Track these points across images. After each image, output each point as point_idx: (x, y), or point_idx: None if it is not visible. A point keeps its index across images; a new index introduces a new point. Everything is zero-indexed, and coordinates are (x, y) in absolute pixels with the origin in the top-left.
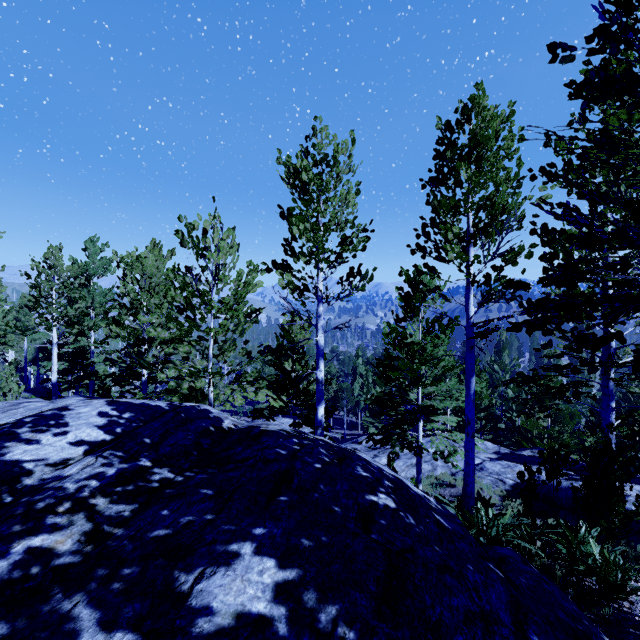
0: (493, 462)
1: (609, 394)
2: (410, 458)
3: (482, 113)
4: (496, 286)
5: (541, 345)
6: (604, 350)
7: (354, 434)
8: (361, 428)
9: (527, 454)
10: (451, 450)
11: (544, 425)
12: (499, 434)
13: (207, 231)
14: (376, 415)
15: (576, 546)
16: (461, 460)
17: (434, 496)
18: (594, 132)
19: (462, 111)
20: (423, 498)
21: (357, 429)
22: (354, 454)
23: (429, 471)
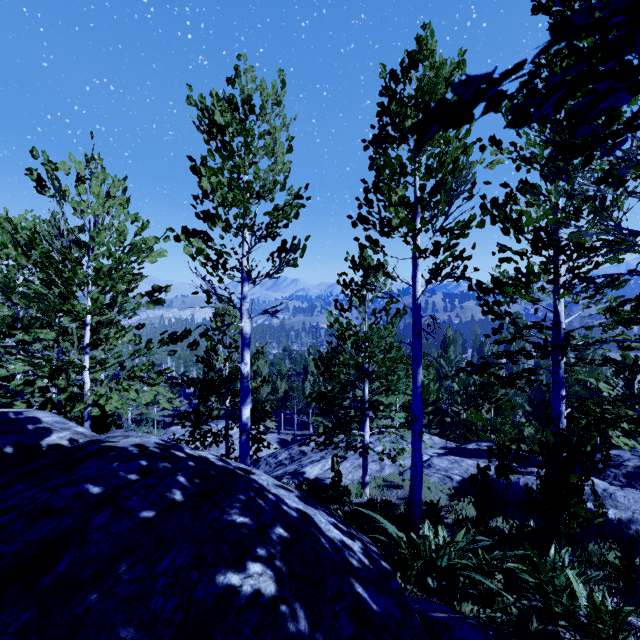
0: (440, 458)
1: (559, 382)
2: (358, 458)
3: (430, 58)
4: (446, 257)
5: (492, 329)
6: (554, 334)
7: (305, 434)
8: (313, 428)
9: (473, 447)
10: (398, 449)
11: (487, 417)
12: (445, 428)
13: (85, 179)
14: (318, 414)
15: (549, 580)
16: (409, 457)
17: (379, 502)
18: (562, 53)
19: (408, 56)
20: (340, 549)
21: (309, 429)
22: (243, 478)
23: (377, 471)
